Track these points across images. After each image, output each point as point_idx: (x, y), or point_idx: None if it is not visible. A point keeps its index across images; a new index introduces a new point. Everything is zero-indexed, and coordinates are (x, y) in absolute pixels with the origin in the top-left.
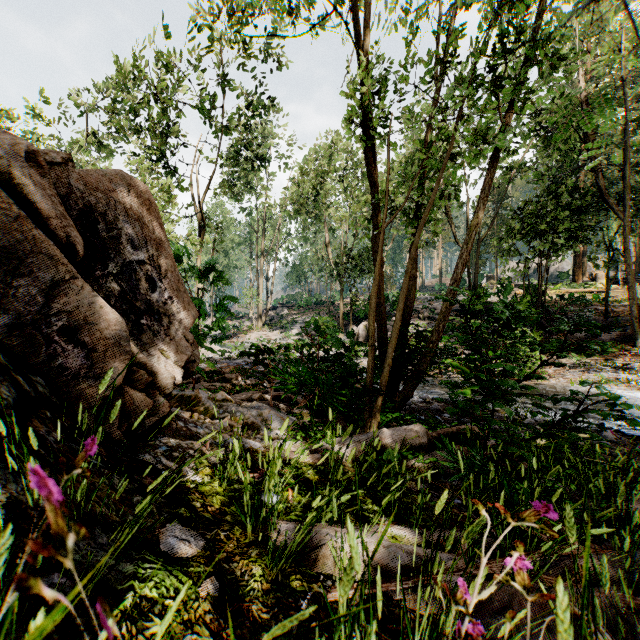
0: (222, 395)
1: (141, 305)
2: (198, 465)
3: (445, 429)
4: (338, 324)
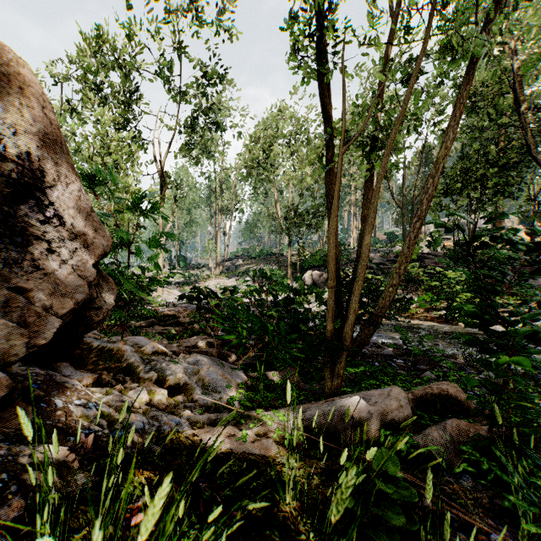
0: (153, 347)
1: None
2: (32, 511)
3: (422, 388)
4: (286, 273)
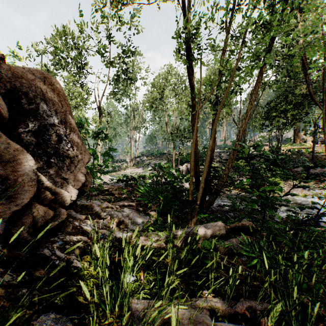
0: (106, 204)
1: (51, 151)
2: (82, 253)
3: (234, 224)
4: (172, 165)
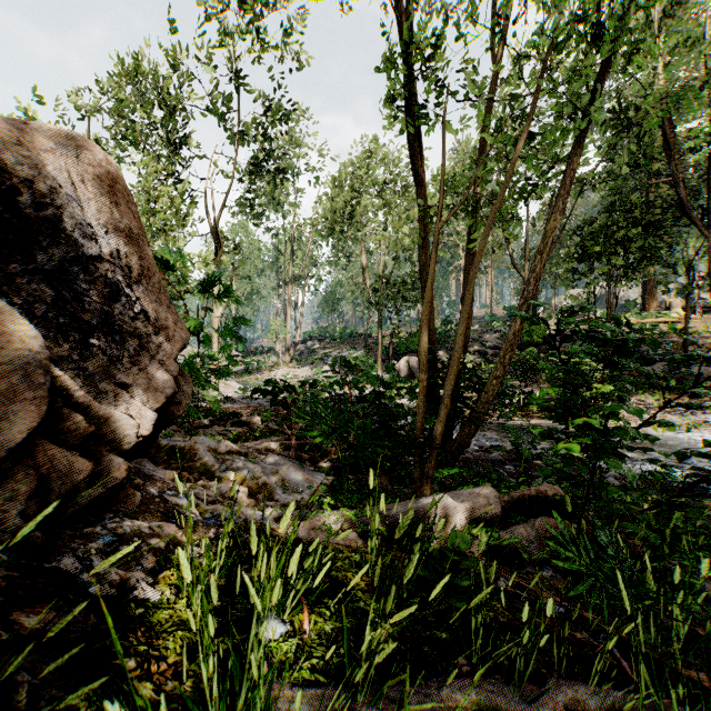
0: (226, 446)
1: (92, 319)
2: (162, 565)
3: (520, 491)
4: (376, 359)
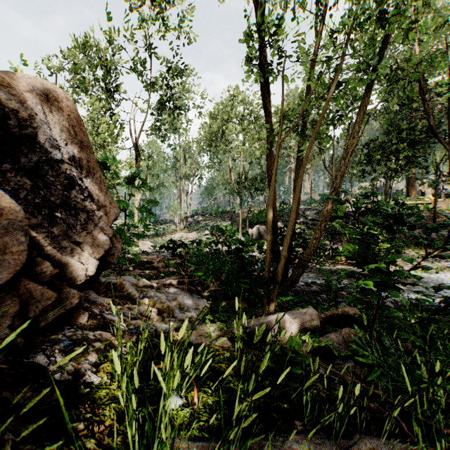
0: (143, 282)
1: (56, 200)
2: (102, 359)
3: (331, 311)
4: (238, 227)
